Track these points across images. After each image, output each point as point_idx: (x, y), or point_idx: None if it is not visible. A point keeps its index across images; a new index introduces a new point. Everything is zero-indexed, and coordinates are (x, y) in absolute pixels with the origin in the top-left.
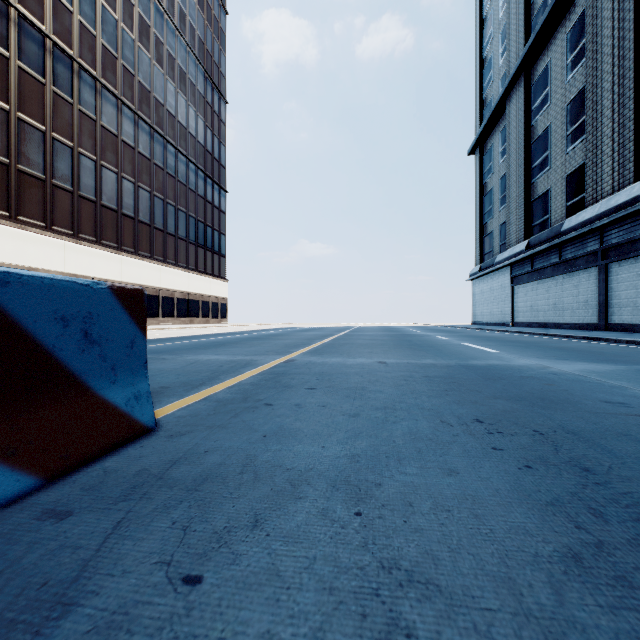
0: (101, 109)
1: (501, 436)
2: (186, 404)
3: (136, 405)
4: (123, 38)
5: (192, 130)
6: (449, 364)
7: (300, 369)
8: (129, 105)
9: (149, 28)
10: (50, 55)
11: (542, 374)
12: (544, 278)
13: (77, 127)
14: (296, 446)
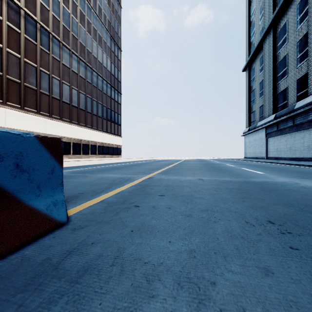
0: (62, 56)
1: (292, 236)
2: (89, 205)
3: (54, 209)
4: (72, 21)
5: (105, 64)
6: (239, 180)
7: (156, 183)
8: (75, 53)
9: (84, 16)
10: (39, 31)
11: (297, 188)
12: (284, 134)
13: (51, 64)
14: (151, 240)
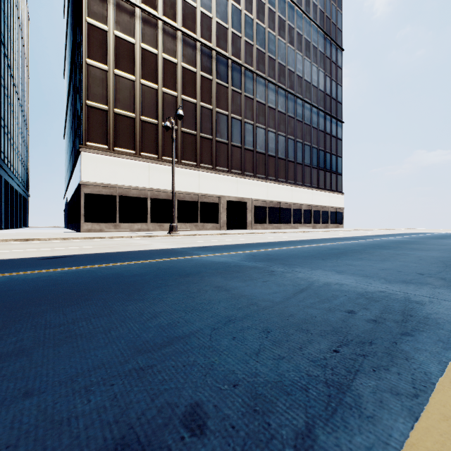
0: (256, 90)
1: None
2: None
3: None
4: (268, 38)
5: (314, 82)
6: None
7: None
8: (272, 81)
9: (284, 23)
10: (230, 69)
11: None
12: None
13: (243, 107)
14: None
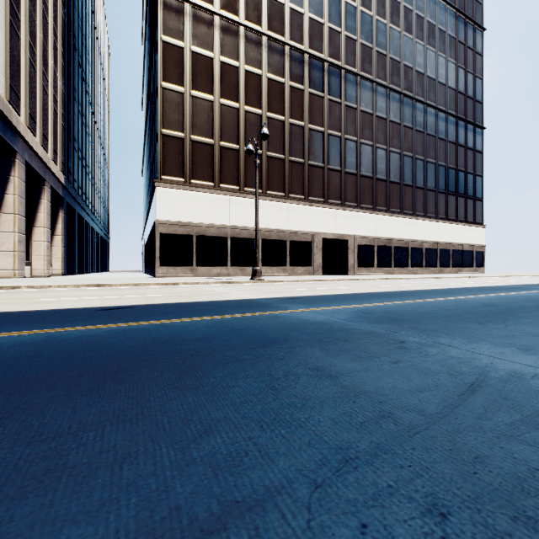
0: (360, 97)
1: None
2: None
3: None
4: (377, 28)
5: (441, 79)
6: None
7: None
8: (381, 83)
9: (398, 5)
10: (326, 74)
11: None
12: None
13: (343, 119)
14: None
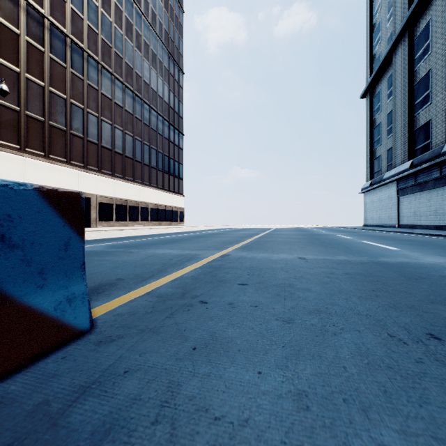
0: (101, 82)
1: None
2: (130, 299)
3: (68, 308)
4: (115, 34)
5: (160, 93)
6: (362, 261)
7: (233, 263)
8: (119, 78)
9: (132, 26)
10: (69, 48)
11: None
12: (426, 190)
13: (86, 95)
14: (227, 369)
